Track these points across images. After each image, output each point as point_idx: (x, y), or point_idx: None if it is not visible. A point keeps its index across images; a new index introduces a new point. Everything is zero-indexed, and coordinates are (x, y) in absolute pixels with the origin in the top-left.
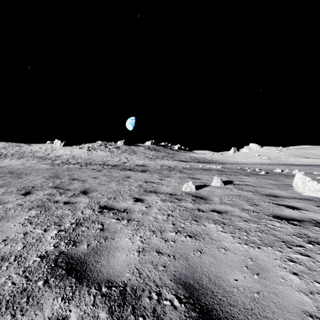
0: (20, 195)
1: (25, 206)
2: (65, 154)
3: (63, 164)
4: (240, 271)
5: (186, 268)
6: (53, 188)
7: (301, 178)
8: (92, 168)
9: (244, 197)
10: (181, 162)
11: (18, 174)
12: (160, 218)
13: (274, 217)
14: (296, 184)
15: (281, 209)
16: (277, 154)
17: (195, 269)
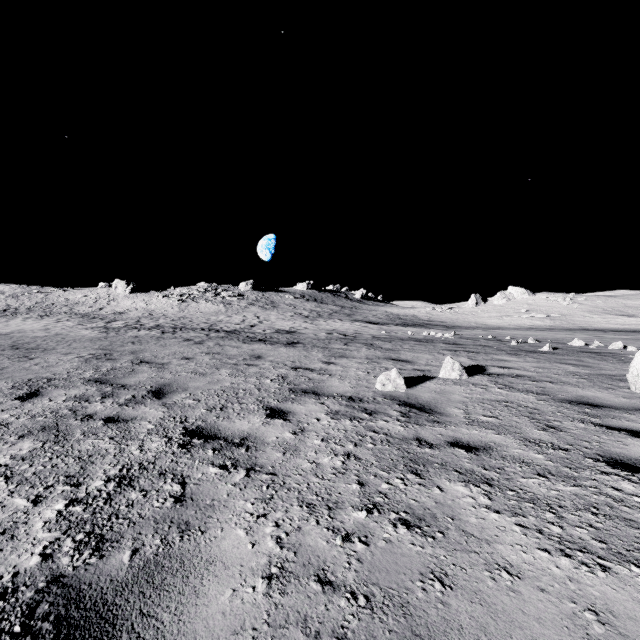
0: (12, 400)
1: (14, 428)
2: (135, 309)
3: (128, 328)
4: None
5: None
6: (92, 383)
7: None
8: (184, 337)
9: (520, 408)
10: (368, 324)
11: (28, 351)
12: (328, 464)
13: (612, 465)
14: (638, 376)
15: (620, 441)
16: (566, 308)
17: None
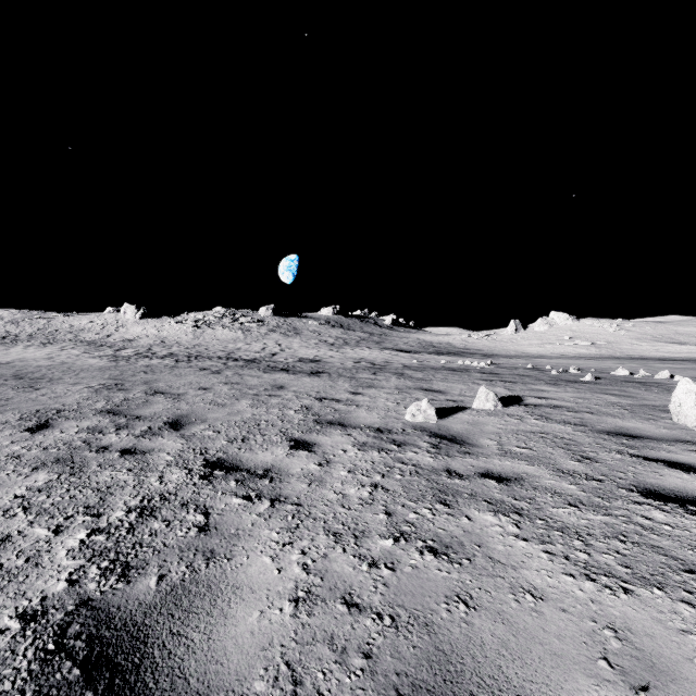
0: (22, 432)
1: (27, 460)
2: (145, 336)
3: (139, 357)
4: (592, 678)
5: (430, 662)
6: (104, 415)
7: (693, 391)
8: (200, 366)
9: (556, 439)
10: (399, 352)
11: (32, 381)
12: (354, 495)
13: (645, 495)
14: (680, 406)
15: (656, 472)
16: (612, 335)
17: (458, 668)
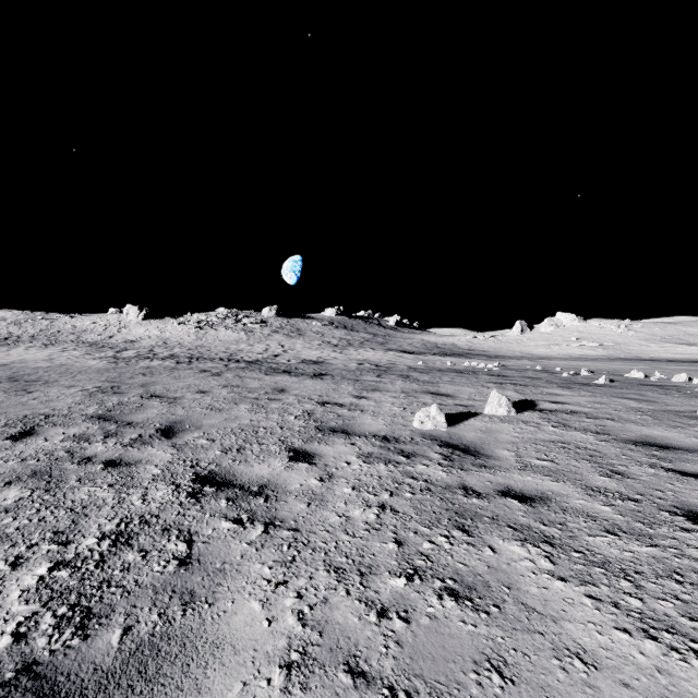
0: (3, 440)
1: (1, 473)
2: (148, 337)
3: (140, 358)
4: None
5: None
6: (94, 420)
7: None
8: (201, 368)
9: (579, 449)
10: (403, 354)
11: (27, 383)
12: (359, 518)
13: (693, 519)
14: None
15: (697, 490)
16: (620, 336)
17: None
